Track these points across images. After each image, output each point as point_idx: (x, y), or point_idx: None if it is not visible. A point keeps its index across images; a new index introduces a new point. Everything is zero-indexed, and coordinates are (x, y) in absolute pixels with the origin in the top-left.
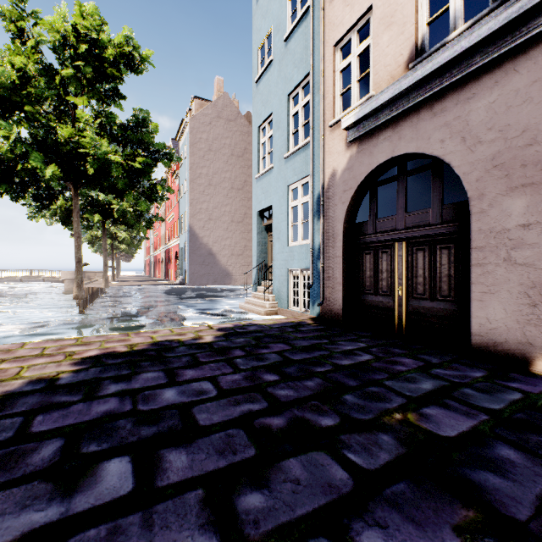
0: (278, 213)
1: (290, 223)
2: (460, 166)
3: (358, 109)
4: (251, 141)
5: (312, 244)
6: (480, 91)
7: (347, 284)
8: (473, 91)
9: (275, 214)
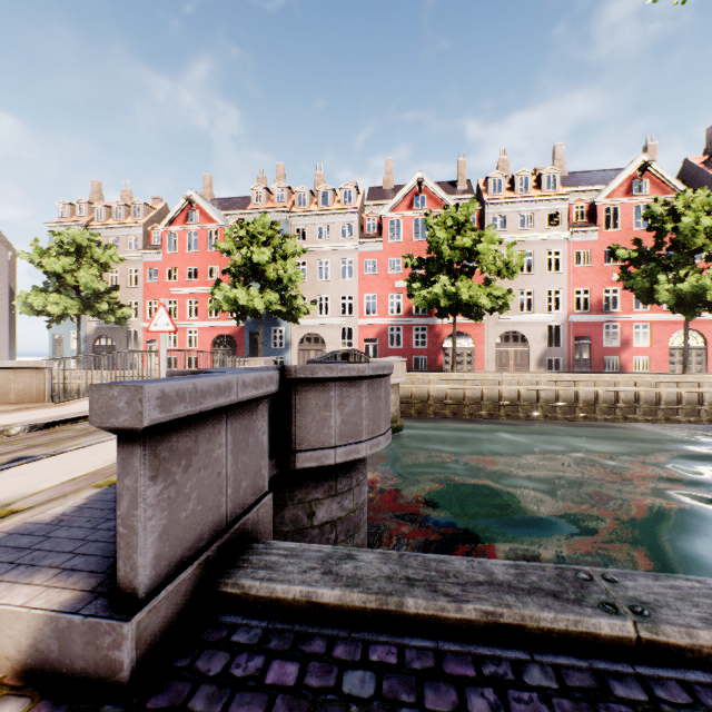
0: (67, 338)
1: (73, 342)
2: (115, 340)
3: (97, 323)
4: (2, 255)
5: (83, 349)
6: (117, 331)
7: (94, 360)
8: (117, 330)
9: (65, 338)
